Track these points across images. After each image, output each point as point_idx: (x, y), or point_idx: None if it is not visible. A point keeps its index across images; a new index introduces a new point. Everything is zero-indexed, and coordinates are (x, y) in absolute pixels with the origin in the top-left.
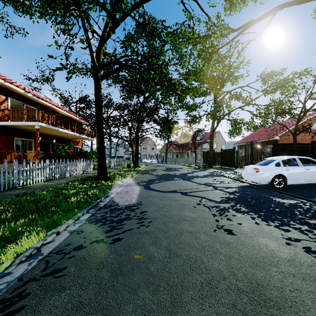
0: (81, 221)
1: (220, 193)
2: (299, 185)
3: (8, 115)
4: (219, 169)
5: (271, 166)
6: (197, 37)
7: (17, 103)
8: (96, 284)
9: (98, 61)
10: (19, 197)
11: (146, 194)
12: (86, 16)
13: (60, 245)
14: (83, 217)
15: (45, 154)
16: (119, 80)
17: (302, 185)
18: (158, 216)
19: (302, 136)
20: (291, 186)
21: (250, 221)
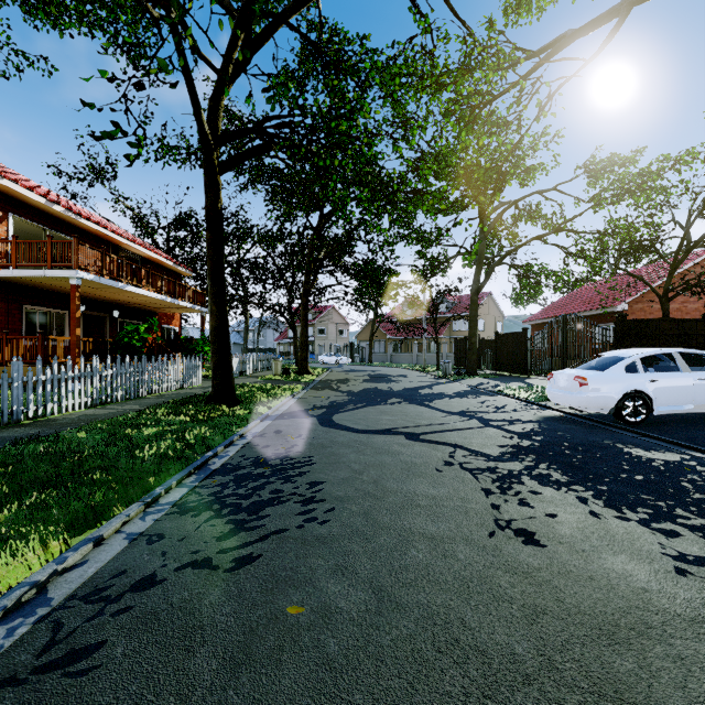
0: (161, 509)
1: (499, 435)
2: (682, 417)
3: (8, 255)
4: (492, 378)
5: (615, 371)
6: (443, 74)
7: (30, 229)
8: (178, 698)
9: (213, 129)
10: (20, 447)
11: (323, 437)
12: (174, 5)
13: (99, 575)
14: (168, 496)
15: (93, 343)
16: (263, 176)
17: (689, 416)
18: (351, 495)
19: (680, 303)
20: (662, 419)
21: (577, 508)
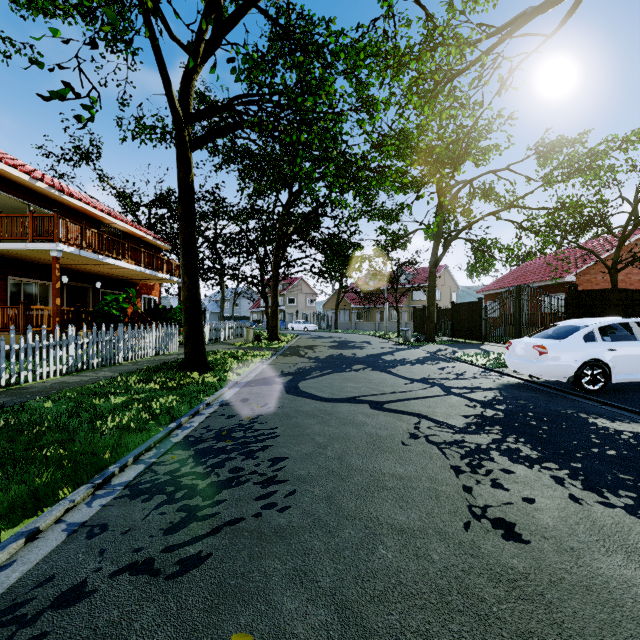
0: (111, 491)
1: (462, 404)
2: (638, 385)
3: None
4: (450, 345)
5: (574, 340)
6: (405, 54)
7: (17, 205)
8: None
9: (185, 107)
10: None
11: (288, 406)
12: None
13: (22, 583)
14: (122, 474)
15: (75, 313)
16: (236, 157)
17: None
18: (314, 474)
19: (625, 275)
20: (620, 387)
21: (555, 491)
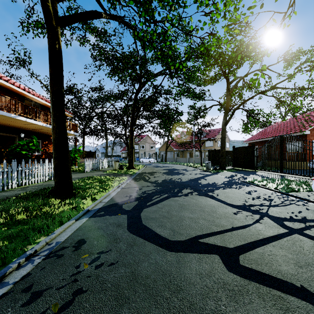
0: None
1: None
2: None
3: None
4: (236, 172)
5: None
6: None
7: None
8: None
9: None
10: None
11: (124, 262)
12: None
13: None
14: None
15: None
16: (107, 59)
17: None
18: None
19: None
20: None
21: None
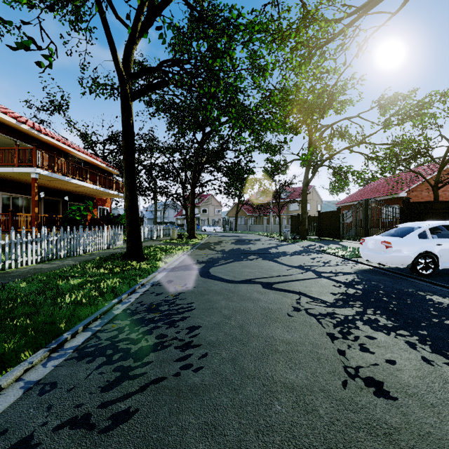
0: (63, 354)
1: (330, 284)
2: None
3: None
4: (317, 241)
5: (411, 237)
6: (287, 30)
7: (8, 141)
8: None
9: (127, 68)
10: None
11: (202, 286)
12: None
13: None
14: (73, 340)
15: (49, 218)
16: (165, 107)
17: None
18: (222, 339)
19: (442, 192)
20: (445, 272)
21: (410, 354)
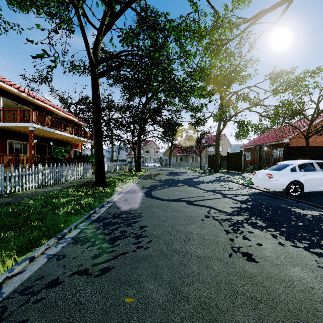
0: (65, 241)
1: (231, 202)
2: (317, 193)
3: None
4: (226, 174)
5: (286, 171)
6: (204, 30)
7: (11, 104)
8: None
9: (95, 56)
10: (0, 208)
11: (147, 203)
12: None
13: (30, 279)
14: (70, 234)
15: (40, 157)
16: (120, 80)
17: (320, 192)
18: (160, 233)
19: (313, 139)
20: (308, 194)
21: (272, 240)
